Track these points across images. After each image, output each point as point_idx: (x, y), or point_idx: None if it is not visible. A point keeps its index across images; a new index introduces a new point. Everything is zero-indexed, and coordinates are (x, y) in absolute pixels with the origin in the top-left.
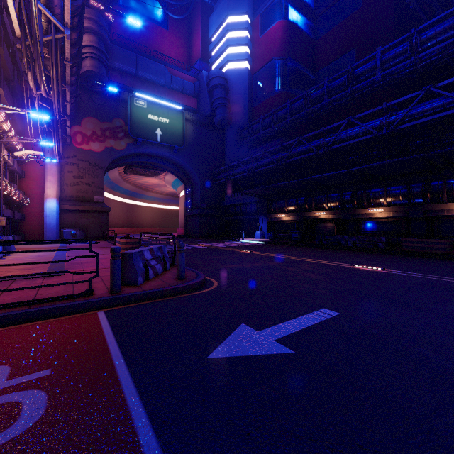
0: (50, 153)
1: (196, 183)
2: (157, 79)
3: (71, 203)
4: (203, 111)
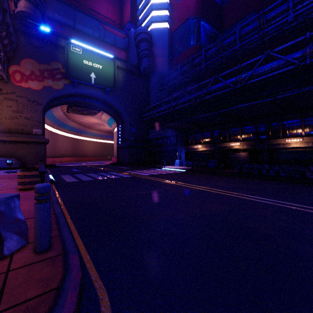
0: None
1: (126, 120)
2: (92, 32)
3: (9, 135)
4: (132, 61)
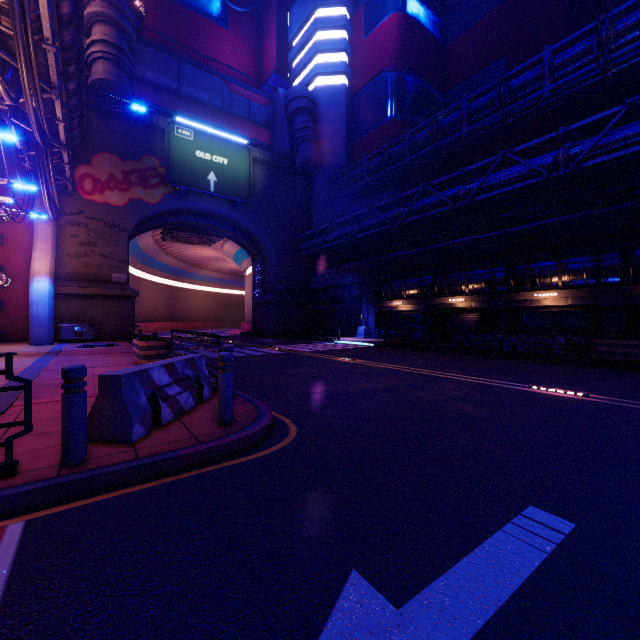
0: (40, 206)
1: (269, 255)
2: (210, 98)
3: (75, 285)
4: (280, 147)
